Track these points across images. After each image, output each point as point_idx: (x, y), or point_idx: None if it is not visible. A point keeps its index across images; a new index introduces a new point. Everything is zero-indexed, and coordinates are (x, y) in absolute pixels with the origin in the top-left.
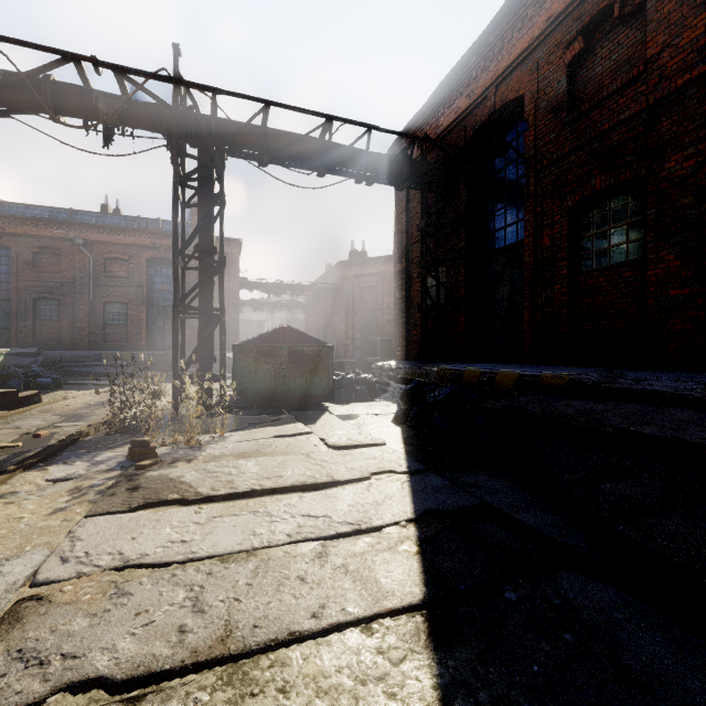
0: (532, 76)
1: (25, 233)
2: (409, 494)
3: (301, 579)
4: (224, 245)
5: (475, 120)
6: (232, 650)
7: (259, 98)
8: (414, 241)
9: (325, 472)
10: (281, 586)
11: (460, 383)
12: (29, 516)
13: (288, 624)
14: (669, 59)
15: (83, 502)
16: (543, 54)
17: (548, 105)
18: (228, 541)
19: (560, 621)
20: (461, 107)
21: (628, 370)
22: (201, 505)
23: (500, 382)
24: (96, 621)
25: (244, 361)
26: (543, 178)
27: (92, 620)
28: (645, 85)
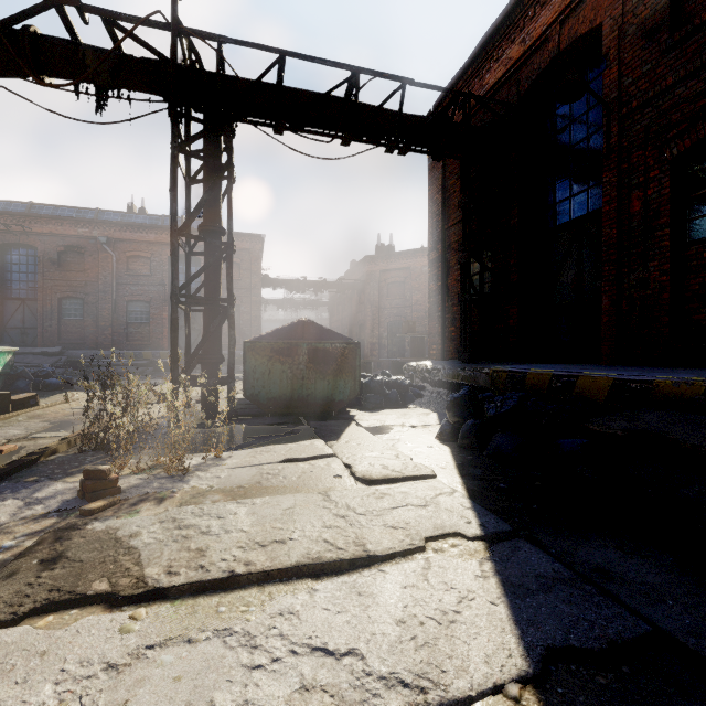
0: None
1: (51, 232)
2: (501, 595)
3: None
4: (246, 241)
5: (532, 69)
6: None
7: (273, 47)
8: (452, 223)
9: (353, 534)
10: None
11: (521, 388)
12: None
13: None
14: None
15: None
16: None
17: (640, 29)
18: None
19: None
20: (513, 57)
21: None
22: (137, 611)
23: (583, 388)
24: None
25: (256, 360)
26: (631, 124)
27: None
28: None
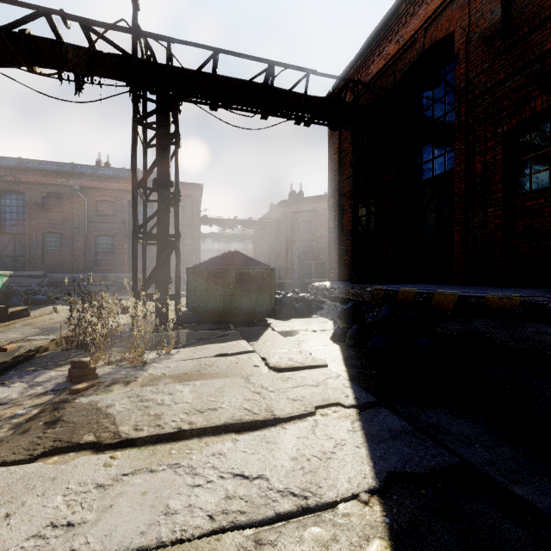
0: (463, 12)
1: (36, 181)
2: (364, 442)
3: None
4: (189, 189)
5: (404, 63)
6: None
7: (209, 46)
8: (345, 177)
9: (265, 404)
10: None
11: (394, 302)
12: None
13: None
14: None
15: None
16: None
17: (481, 36)
18: (128, 525)
19: None
20: (390, 53)
21: None
22: (115, 453)
23: (437, 302)
24: None
25: (196, 281)
26: (475, 107)
27: None
28: None
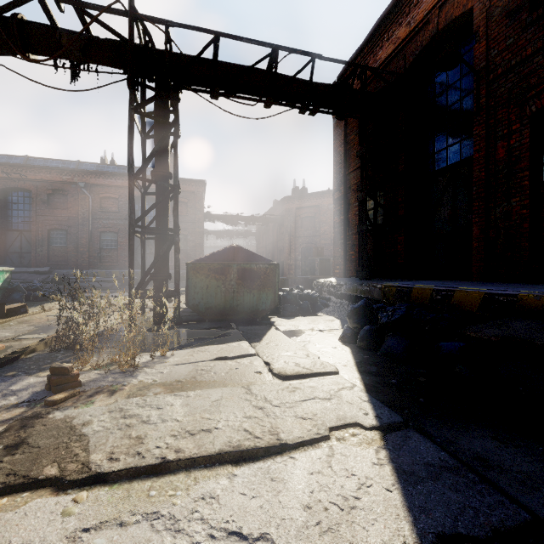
0: None
1: (42, 179)
2: (395, 482)
3: None
4: (192, 185)
5: (416, 46)
6: None
7: (209, 30)
8: (351, 169)
9: (268, 424)
10: None
11: (408, 300)
12: None
13: None
14: None
15: None
16: None
17: (504, 10)
18: None
19: None
20: (400, 36)
21: None
22: (79, 495)
23: (459, 300)
24: None
25: (196, 277)
26: (497, 87)
27: None
28: None
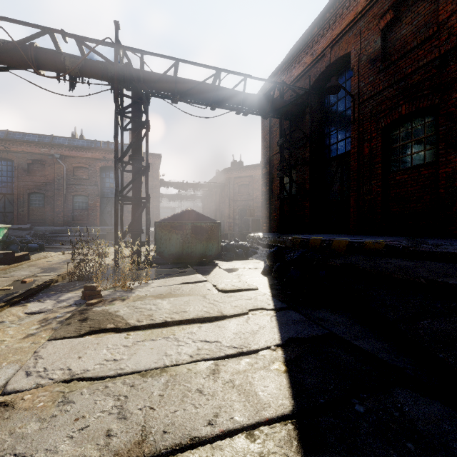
0: (356, 39)
1: (23, 151)
2: (276, 326)
3: (200, 392)
4: (150, 158)
5: (317, 71)
6: (145, 453)
7: (172, 57)
8: (274, 153)
9: (217, 309)
10: (185, 397)
11: (307, 247)
12: (9, 340)
13: (189, 431)
14: (455, 21)
15: (47, 329)
16: (364, 23)
17: (368, 58)
18: (147, 360)
19: (401, 431)
20: (307, 62)
21: (426, 238)
22: (129, 332)
23: (335, 246)
24: (45, 425)
25: (162, 232)
26: (364, 108)
27: (41, 424)
28: (438, 40)
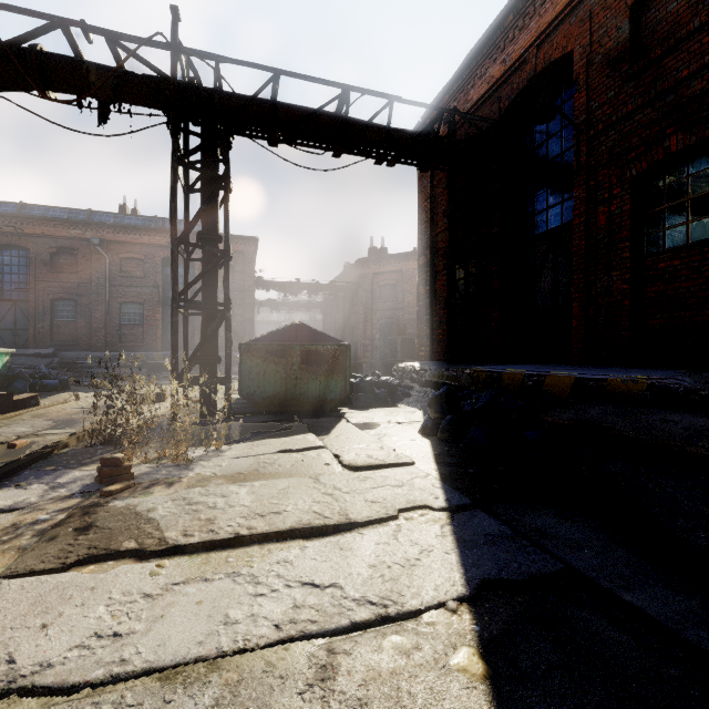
0: (583, 27)
1: (43, 233)
2: (454, 548)
3: None
4: (240, 243)
5: (512, 88)
6: None
7: (267, 66)
8: (439, 230)
9: (338, 507)
10: None
11: (498, 387)
12: None
13: None
14: None
15: (9, 550)
16: None
17: (605, 58)
18: (184, 635)
19: None
20: (495, 75)
21: None
22: (162, 561)
23: (550, 386)
24: None
25: (251, 361)
26: (597, 145)
27: None
28: None
